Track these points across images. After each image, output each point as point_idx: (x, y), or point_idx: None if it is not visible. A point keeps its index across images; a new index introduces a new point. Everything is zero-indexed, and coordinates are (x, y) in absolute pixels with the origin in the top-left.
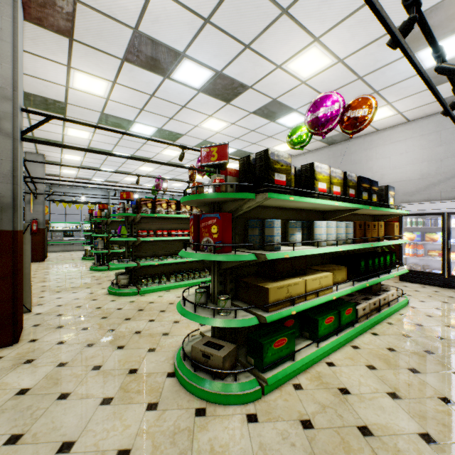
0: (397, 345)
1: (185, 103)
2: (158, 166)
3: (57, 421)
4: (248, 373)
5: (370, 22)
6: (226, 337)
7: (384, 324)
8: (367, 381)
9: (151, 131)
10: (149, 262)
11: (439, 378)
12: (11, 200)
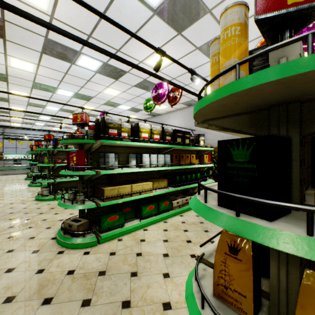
0: (188, 220)
1: (89, 79)
2: None
3: None
4: (93, 234)
5: (184, 43)
6: (88, 217)
7: (191, 211)
8: (158, 236)
9: (71, 94)
10: (63, 179)
11: (194, 233)
12: None
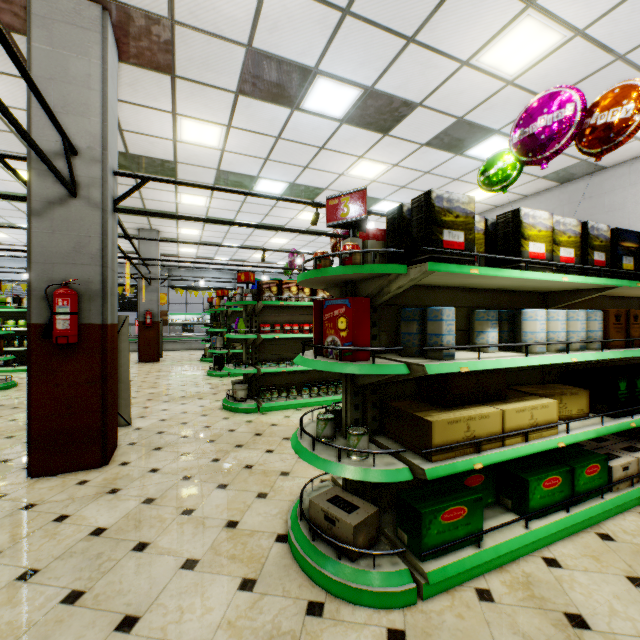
0: None
1: (324, 142)
2: (294, 236)
3: (126, 581)
4: (396, 557)
5: None
6: (365, 492)
7: None
8: (629, 610)
9: (281, 189)
10: (273, 368)
11: None
12: (99, 286)
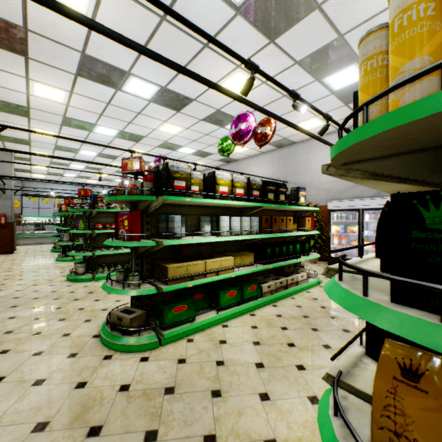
0: (286, 313)
1: (140, 110)
2: None
3: None
4: (152, 331)
5: (277, 56)
6: (143, 307)
7: (288, 299)
8: (245, 335)
9: (114, 133)
10: (104, 252)
11: (298, 332)
12: None
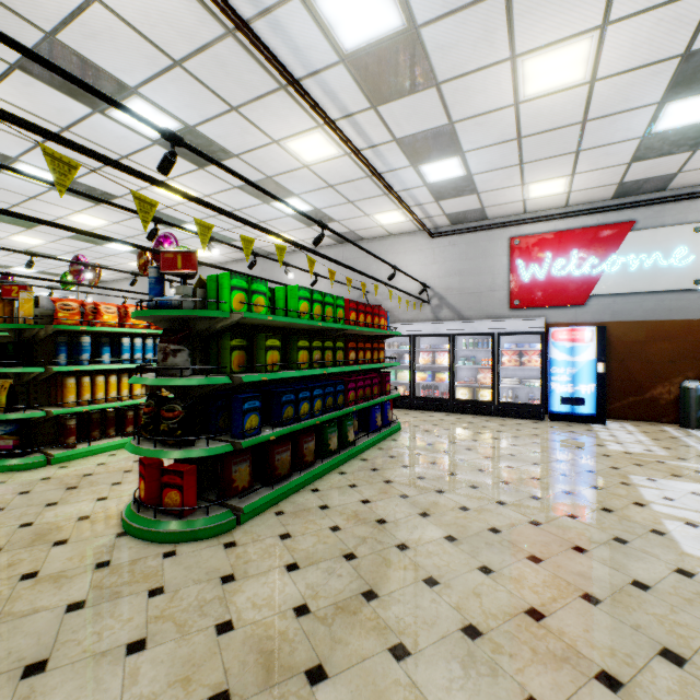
0: None
1: None
2: None
3: None
4: None
5: (112, 212)
6: None
7: None
8: None
9: None
10: None
11: None
12: None
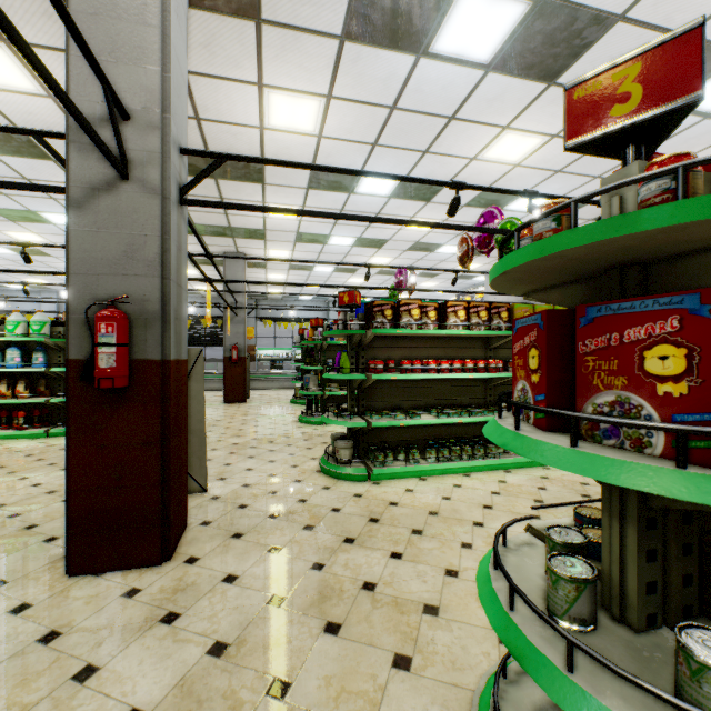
0: None
1: (456, 109)
2: (399, 254)
3: None
4: None
5: None
6: None
7: None
8: None
9: (389, 188)
10: (388, 421)
11: None
12: (158, 306)
